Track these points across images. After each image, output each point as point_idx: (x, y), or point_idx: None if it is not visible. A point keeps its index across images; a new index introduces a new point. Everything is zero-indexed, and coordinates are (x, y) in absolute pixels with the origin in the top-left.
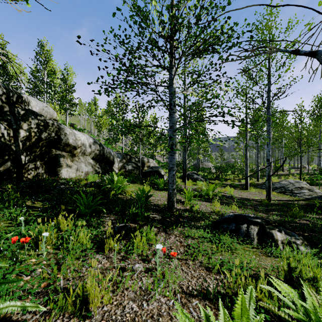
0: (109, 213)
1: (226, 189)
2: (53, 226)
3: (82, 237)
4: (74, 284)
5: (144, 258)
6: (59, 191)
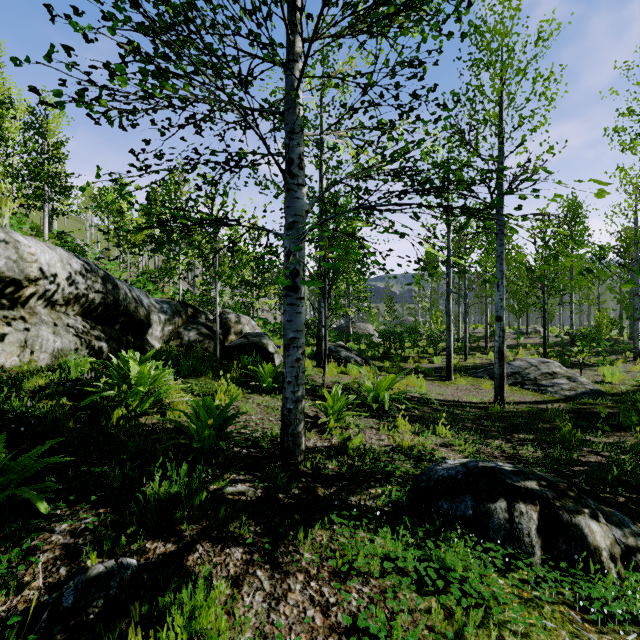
0: (81, 496)
1: (411, 382)
2: None
3: None
4: None
5: None
6: None
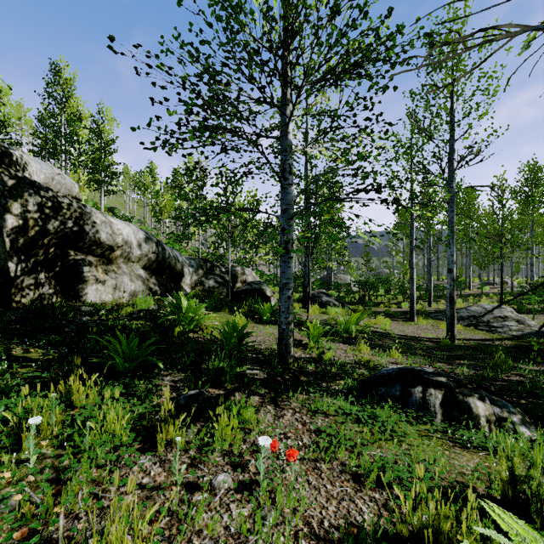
0: (171, 368)
1: (378, 321)
2: (58, 398)
3: (114, 421)
4: (88, 526)
5: (235, 461)
6: (79, 327)
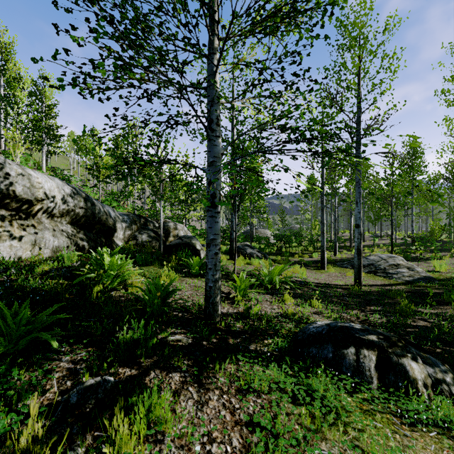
0: (76, 340)
1: (295, 270)
2: None
3: None
4: None
5: None
6: None
